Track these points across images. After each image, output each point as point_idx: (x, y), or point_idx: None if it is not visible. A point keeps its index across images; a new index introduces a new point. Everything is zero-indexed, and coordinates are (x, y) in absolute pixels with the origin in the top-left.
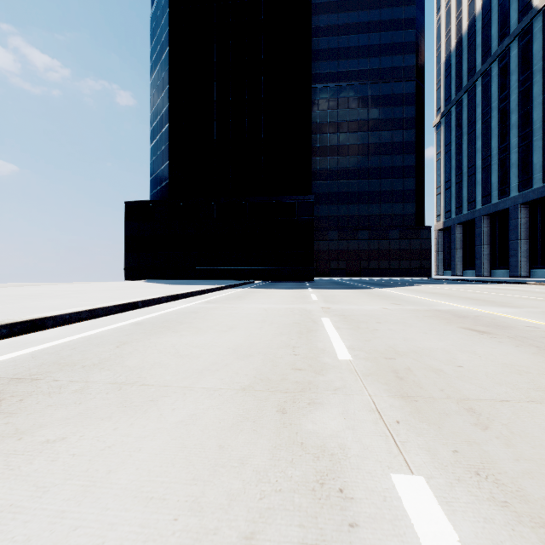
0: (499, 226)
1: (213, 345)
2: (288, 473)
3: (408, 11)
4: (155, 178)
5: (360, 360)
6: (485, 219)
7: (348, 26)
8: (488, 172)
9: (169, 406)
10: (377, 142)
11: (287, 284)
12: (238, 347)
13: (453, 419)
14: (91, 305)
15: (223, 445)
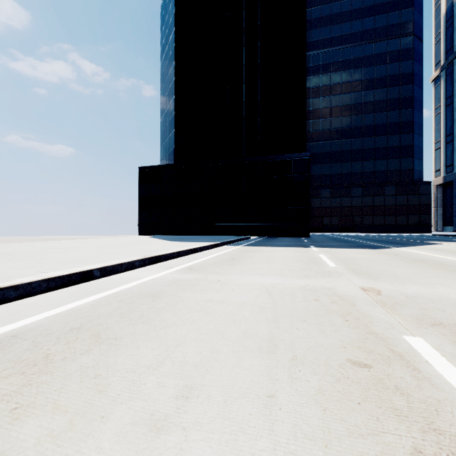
0: None
1: None
2: None
3: None
4: (164, 146)
5: None
6: None
7: None
8: None
9: None
10: (371, 101)
11: (284, 241)
12: None
13: None
14: (15, 278)
15: None
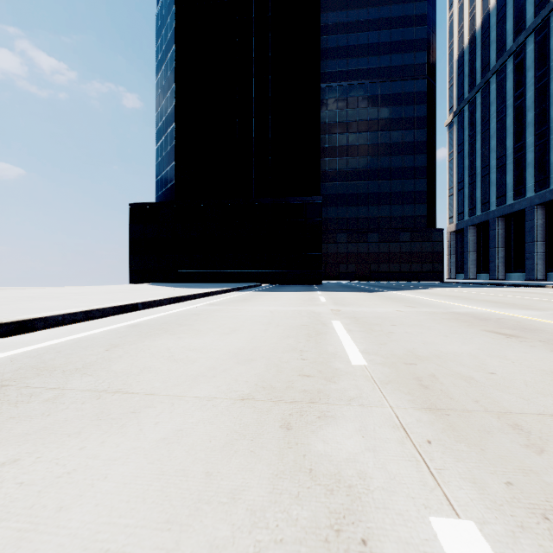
0: (514, 227)
1: (212, 348)
2: (292, 514)
3: (419, 7)
4: (160, 179)
5: (377, 366)
6: (500, 220)
7: (358, 24)
8: (503, 172)
9: (152, 419)
10: (388, 142)
11: (295, 287)
12: (239, 351)
13: (497, 438)
14: (88, 306)
15: (211, 472)
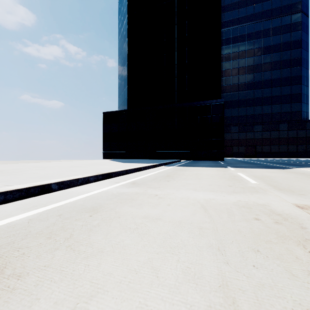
0: None
1: None
2: None
3: None
4: (120, 98)
5: None
6: None
7: None
8: None
9: None
10: (269, 62)
11: (206, 163)
12: None
13: None
14: None
15: None
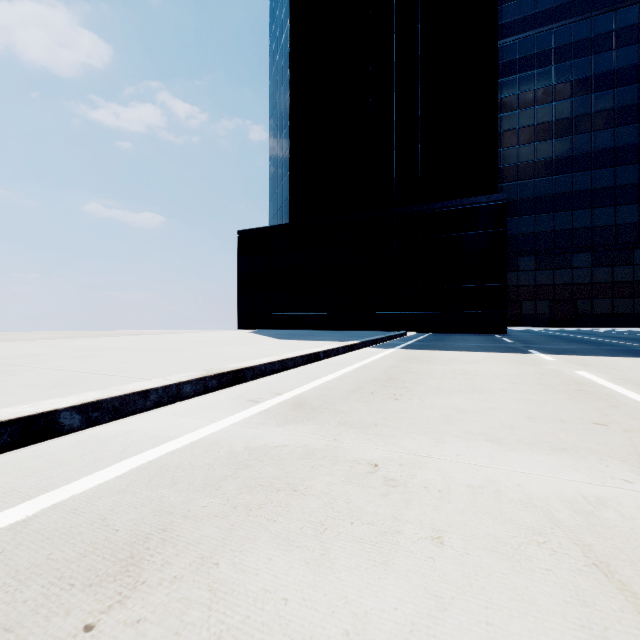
0: None
1: None
2: None
3: None
4: (274, 199)
5: None
6: None
7: None
8: None
9: None
10: (609, 108)
11: (468, 340)
12: None
13: None
14: None
15: None
